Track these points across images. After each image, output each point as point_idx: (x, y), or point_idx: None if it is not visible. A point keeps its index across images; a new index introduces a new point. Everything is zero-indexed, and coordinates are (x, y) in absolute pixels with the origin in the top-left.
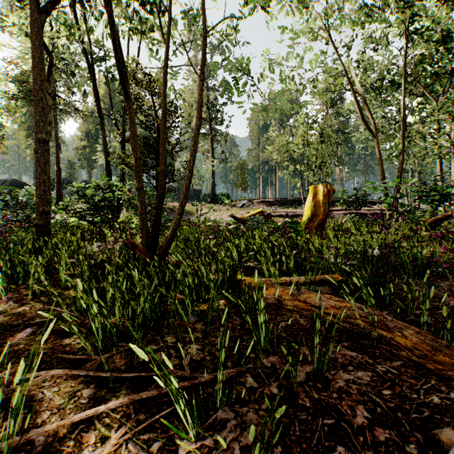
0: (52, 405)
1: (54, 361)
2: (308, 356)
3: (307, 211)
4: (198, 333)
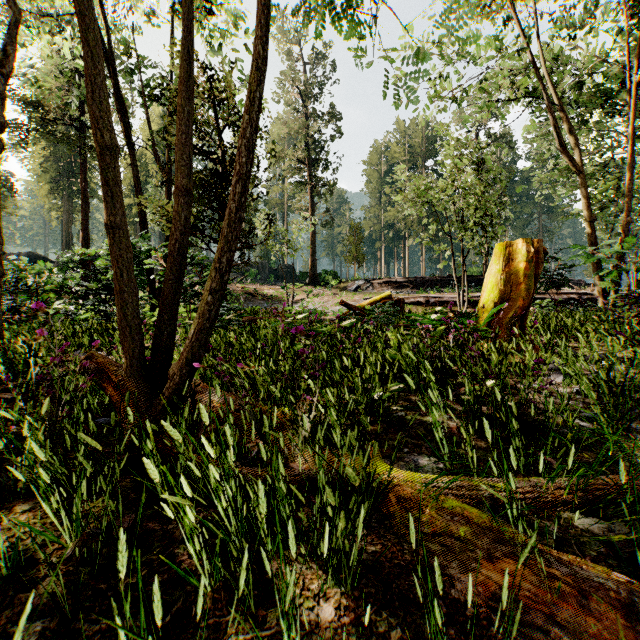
0: None
1: None
2: None
3: (491, 291)
4: None
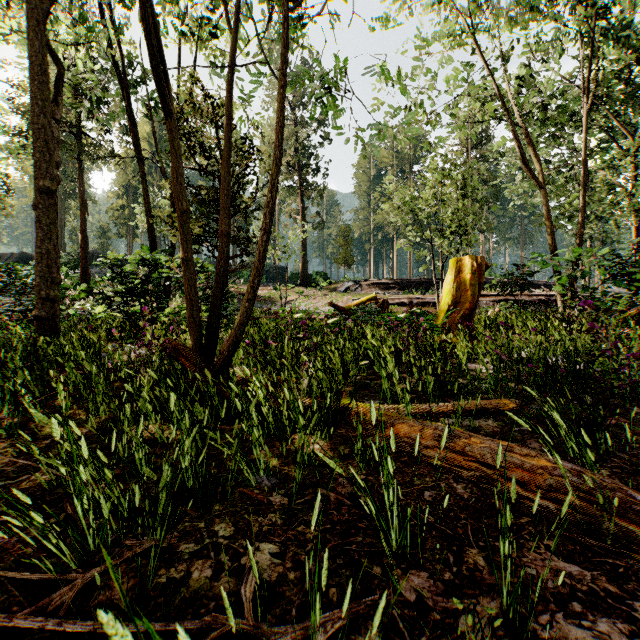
0: None
1: None
2: (485, 572)
3: (446, 296)
4: (275, 513)
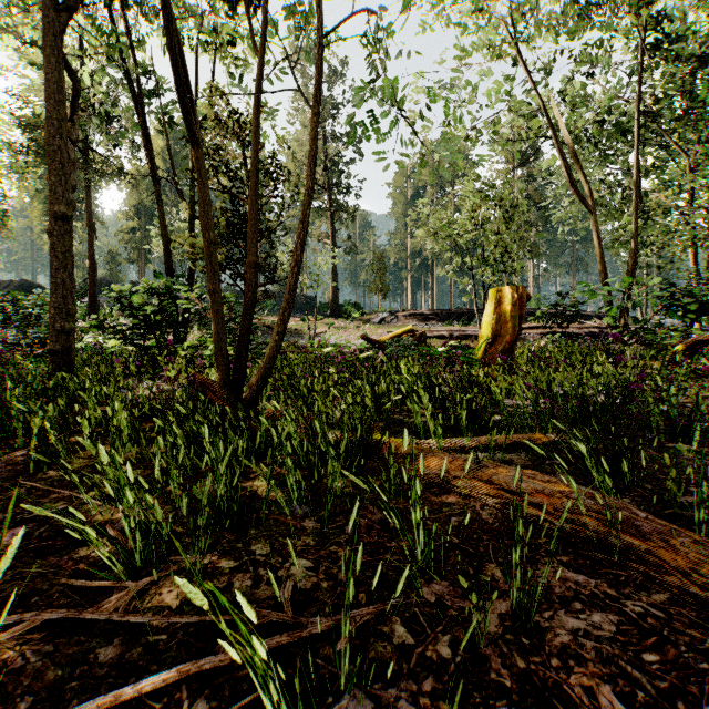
0: (40, 681)
1: (56, 590)
2: (501, 581)
3: (486, 328)
4: (308, 536)
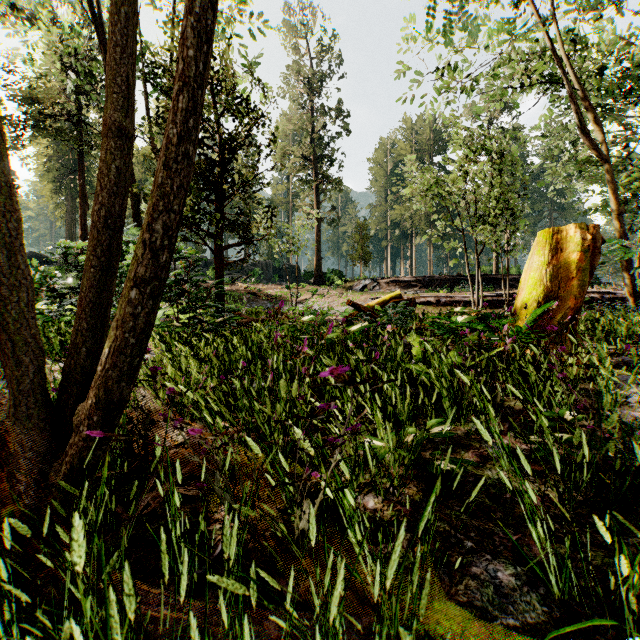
0: None
1: None
2: None
3: (532, 288)
4: None
